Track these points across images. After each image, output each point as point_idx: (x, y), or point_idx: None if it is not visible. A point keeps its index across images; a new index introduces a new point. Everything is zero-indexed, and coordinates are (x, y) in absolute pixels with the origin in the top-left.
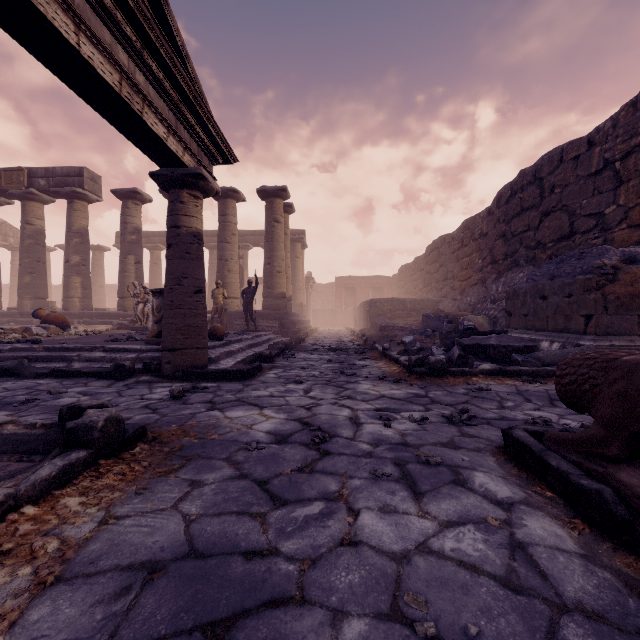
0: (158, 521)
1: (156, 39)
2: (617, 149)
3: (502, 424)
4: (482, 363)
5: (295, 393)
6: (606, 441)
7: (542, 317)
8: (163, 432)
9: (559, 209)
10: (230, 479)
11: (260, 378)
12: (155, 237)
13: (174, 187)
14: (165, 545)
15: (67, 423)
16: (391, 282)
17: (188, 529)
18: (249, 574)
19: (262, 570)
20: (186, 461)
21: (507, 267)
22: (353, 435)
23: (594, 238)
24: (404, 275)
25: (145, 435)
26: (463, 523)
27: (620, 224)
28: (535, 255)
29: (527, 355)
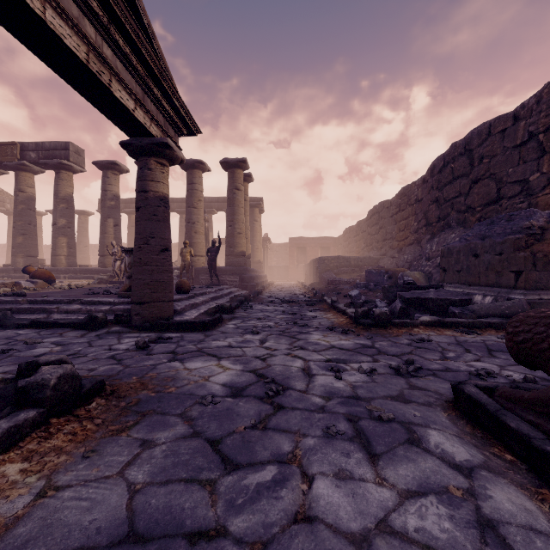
0: (100, 492)
1: (122, 14)
2: (541, 123)
3: (447, 376)
4: (422, 315)
5: (251, 343)
6: None
7: (474, 273)
8: (122, 385)
9: (487, 177)
10: (182, 438)
11: (220, 328)
12: (132, 203)
13: (142, 155)
14: (103, 525)
15: (18, 381)
16: (337, 242)
17: (131, 502)
18: None
19: None
20: (141, 417)
21: (440, 229)
22: (306, 387)
23: (519, 202)
24: (348, 236)
25: (103, 389)
26: (424, 493)
27: (544, 190)
28: (465, 218)
29: (463, 308)
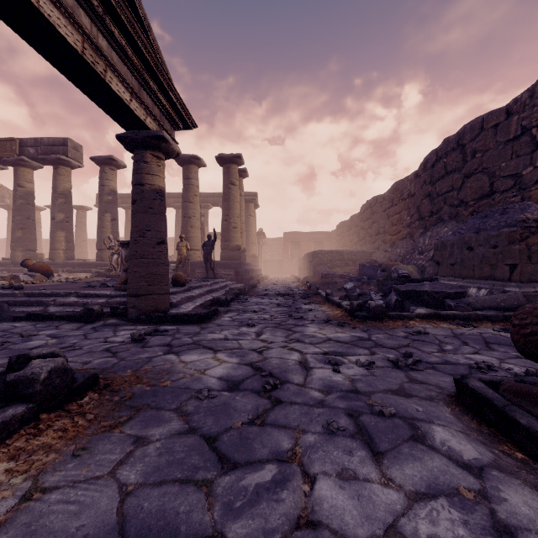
0: (90, 494)
1: (117, 5)
2: (534, 117)
3: (447, 369)
4: (417, 308)
5: (247, 336)
6: None
7: (468, 266)
8: (116, 379)
9: (480, 171)
10: (177, 435)
11: (216, 321)
12: (129, 198)
13: (138, 148)
14: (91, 532)
15: (7, 375)
16: (330, 237)
17: (122, 506)
18: None
19: None
20: (135, 412)
21: (433, 223)
22: (303, 381)
23: (512, 196)
24: (341, 231)
25: (96, 383)
26: (433, 495)
27: (537, 183)
28: (458, 212)
29: (458, 300)
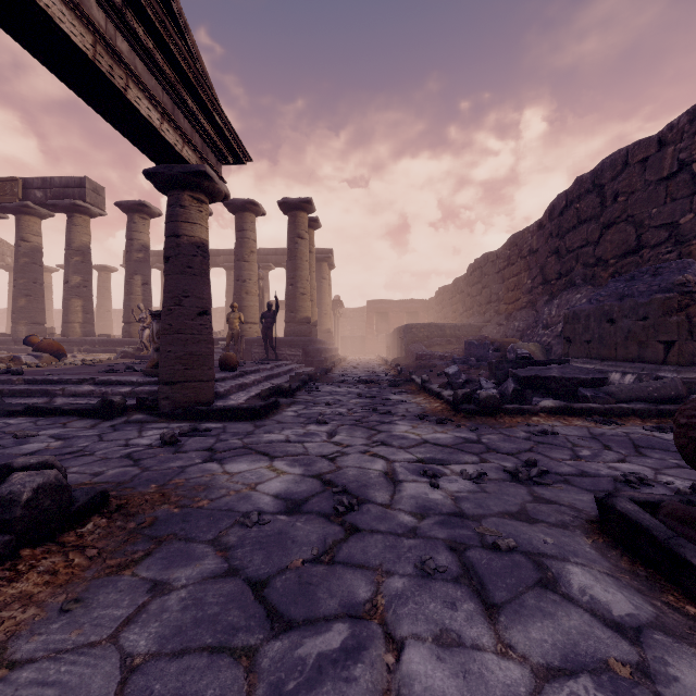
0: (78, 671)
1: None
2: (695, 148)
3: (584, 483)
4: (543, 399)
5: (316, 437)
6: None
7: (609, 344)
8: (134, 497)
9: (623, 220)
10: (212, 578)
11: (276, 417)
12: None
13: (173, 188)
14: None
15: None
16: (427, 306)
17: (123, 689)
18: None
19: None
20: (155, 545)
21: (561, 288)
22: (390, 499)
23: (666, 252)
24: (442, 298)
25: (106, 503)
26: (572, 672)
27: None
28: (594, 273)
29: (596, 389)
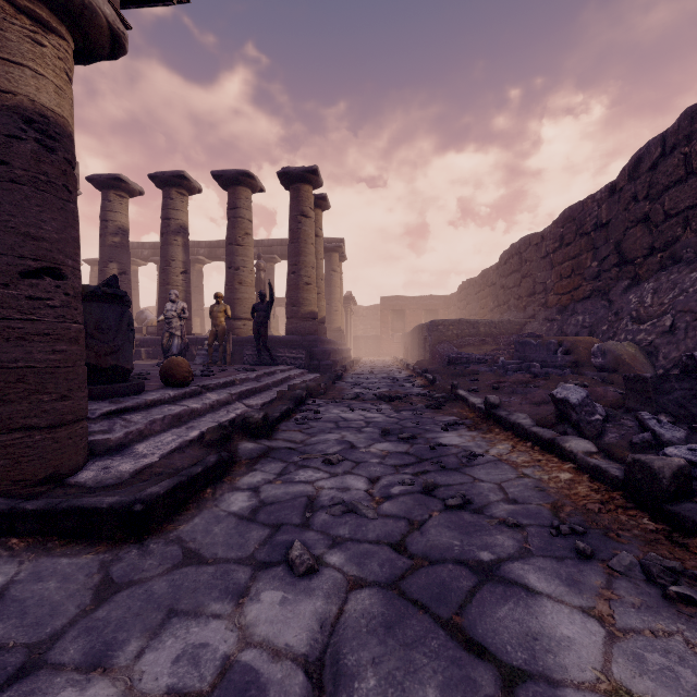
0: None
1: None
2: None
3: None
4: None
5: None
6: None
7: None
8: None
9: None
10: None
11: (194, 522)
12: None
13: None
14: None
15: None
16: (448, 303)
17: None
18: None
19: None
20: None
21: (654, 267)
22: None
23: None
24: (467, 293)
25: None
26: None
27: None
28: None
29: None
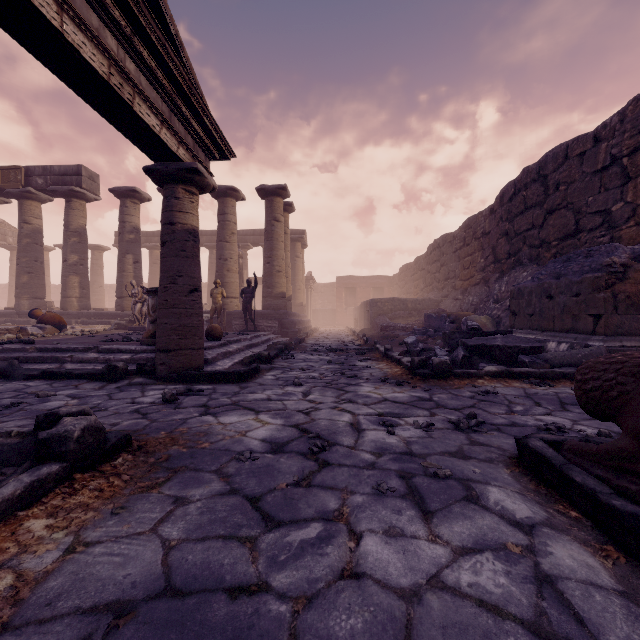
0: (133, 548)
1: (147, 24)
2: (625, 144)
3: (513, 431)
4: (488, 364)
5: (293, 396)
6: (639, 455)
7: (548, 317)
8: (150, 440)
9: (564, 207)
10: (219, 495)
11: (258, 380)
12: (154, 237)
13: (169, 182)
14: (138, 579)
15: (39, 433)
16: (392, 282)
17: (166, 558)
18: (233, 618)
19: (249, 612)
20: (172, 474)
21: (510, 266)
22: (354, 443)
23: (600, 236)
24: (405, 275)
25: (129, 444)
26: (480, 550)
27: (628, 221)
28: (539, 254)
29: (534, 356)
